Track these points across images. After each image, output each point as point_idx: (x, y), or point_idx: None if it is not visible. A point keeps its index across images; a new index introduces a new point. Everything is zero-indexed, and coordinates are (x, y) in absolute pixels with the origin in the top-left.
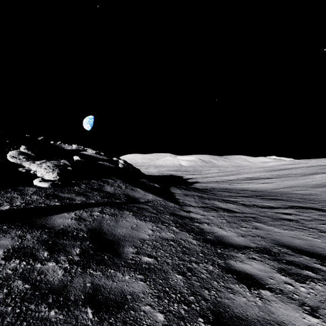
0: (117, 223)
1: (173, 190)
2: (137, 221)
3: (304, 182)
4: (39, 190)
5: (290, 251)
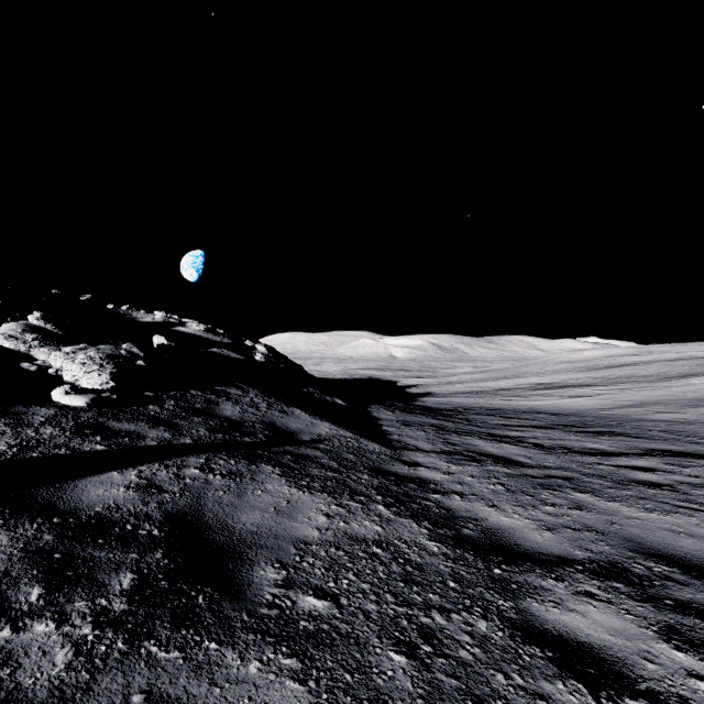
0: (242, 498)
1: (376, 413)
2: (290, 492)
3: (667, 394)
4: (62, 415)
5: (678, 572)
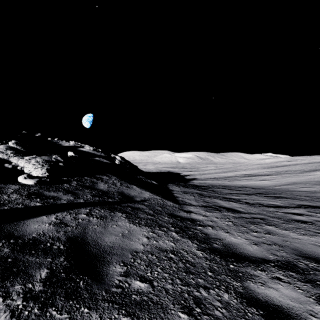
0: (106, 229)
1: (171, 187)
2: (130, 226)
3: (305, 179)
4: (22, 188)
5: None
